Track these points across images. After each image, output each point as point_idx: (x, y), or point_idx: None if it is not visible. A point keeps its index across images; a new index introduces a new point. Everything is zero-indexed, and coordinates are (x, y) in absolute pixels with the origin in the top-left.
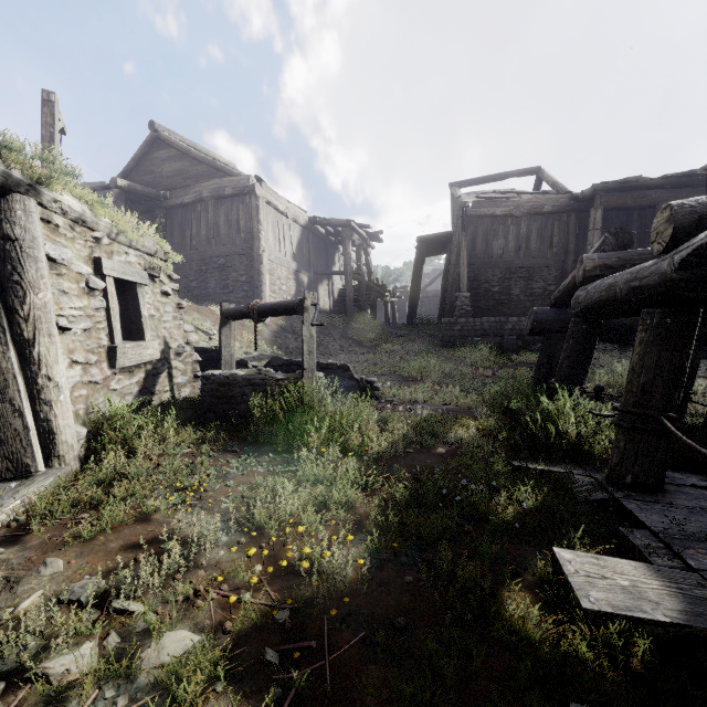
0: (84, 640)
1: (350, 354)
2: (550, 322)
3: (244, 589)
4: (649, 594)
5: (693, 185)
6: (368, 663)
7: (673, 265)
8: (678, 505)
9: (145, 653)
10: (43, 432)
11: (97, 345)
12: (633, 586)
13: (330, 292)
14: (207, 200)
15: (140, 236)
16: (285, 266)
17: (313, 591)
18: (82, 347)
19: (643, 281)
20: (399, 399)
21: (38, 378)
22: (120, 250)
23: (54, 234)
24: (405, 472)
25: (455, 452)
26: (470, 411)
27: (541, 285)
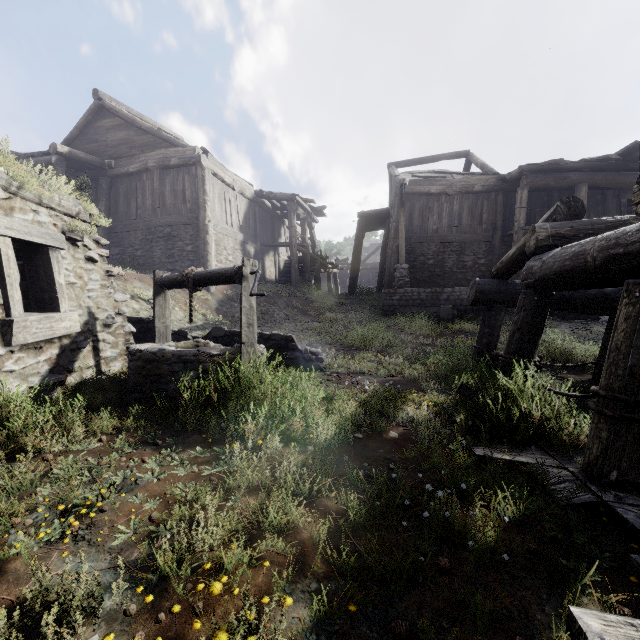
0: None
1: (295, 322)
2: (492, 292)
3: None
4: None
5: (607, 168)
6: None
7: None
8: None
9: None
10: None
11: None
12: None
13: (276, 263)
14: (152, 170)
15: (49, 191)
16: (232, 237)
17: None
18: None
19: (630, 247)
20: (344, 370)
21: None
22: (26, 207)
23: None
24: (356, 467)
25: (409, 436)
26: (416, 383)
27: (472, 258)
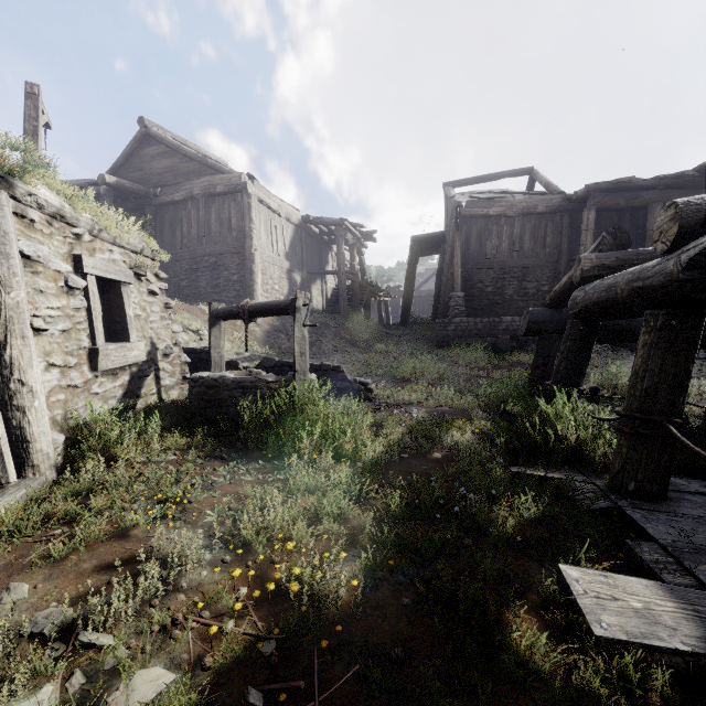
0: (44, 681)
1: (344, 354)
2: (546, 322)
3: (227, 616)
4: (664, 618)
5: (684, 186)
6: (362, 703)
7: (680, 265)
8: (684, 514)
9: (112, 697)
10: (16, 440)
11: (77, 346)
12: (646, 608)
13: (324, 291)
14: (198, 198)
15: (124, 233)
16: (278, 265)
17: (302, 617)
18: (60, 349)
19: (646, 281)
20: (393, 401)
21: (9, 383)
22: (103, 247)
23: (29, 230)
24: (401, 479)
25: (452, 457)
26: (465, 413)
27: (535, 285)
